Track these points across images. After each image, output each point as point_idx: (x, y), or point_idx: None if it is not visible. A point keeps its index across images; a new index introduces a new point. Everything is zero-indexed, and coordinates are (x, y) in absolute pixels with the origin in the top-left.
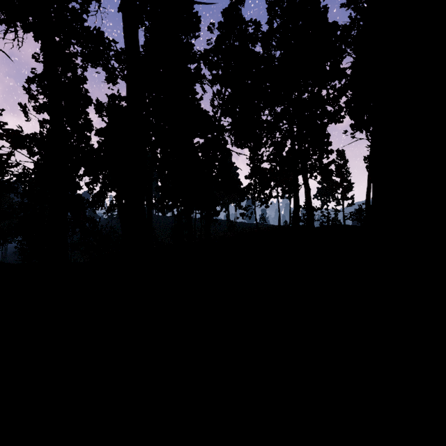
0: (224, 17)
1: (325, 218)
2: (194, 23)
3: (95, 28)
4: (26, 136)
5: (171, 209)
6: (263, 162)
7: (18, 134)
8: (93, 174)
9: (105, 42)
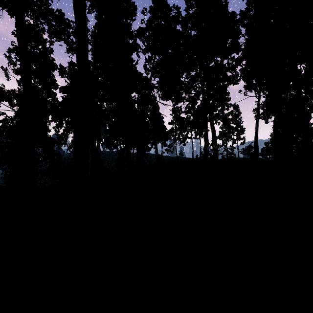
0: (153, 3)
1: (227, 152)
2: (132, 10)
3: (57, 10)
4: (7, 91)
5: (116, 146)
6: (181, 112)
7: (1, 90)
8: (59, 120)
9: (65, 21)
